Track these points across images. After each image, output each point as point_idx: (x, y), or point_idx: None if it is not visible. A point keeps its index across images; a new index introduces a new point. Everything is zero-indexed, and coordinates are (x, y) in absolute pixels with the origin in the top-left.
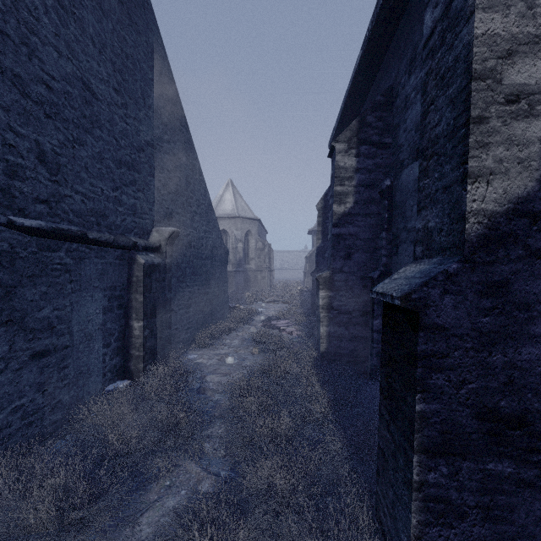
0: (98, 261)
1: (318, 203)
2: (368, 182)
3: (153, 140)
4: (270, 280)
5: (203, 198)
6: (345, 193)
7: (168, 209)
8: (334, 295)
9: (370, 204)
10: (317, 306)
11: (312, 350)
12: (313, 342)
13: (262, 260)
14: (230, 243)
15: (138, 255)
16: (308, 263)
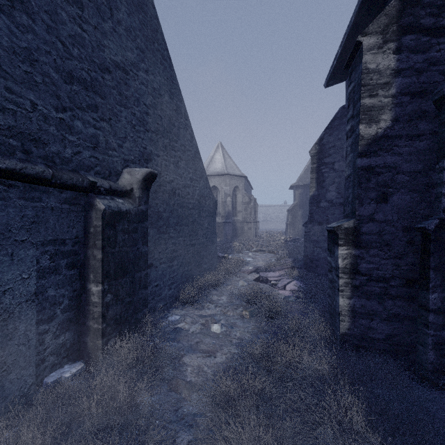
0: (26, 204)
1: (311, 148)
2: (416, 87)
3: (124, 64)
4: (255, 230)
5: (189, 144)
6: (378, 107)
7: (146, 149)
8: (360, 254)
9: (419, 119)
10: (330, 267)
11: (320, 322)
12: (319, 310)
13: (248, 213)
14: (220, 197)
15: (97, 199)
16: (290, 215)
